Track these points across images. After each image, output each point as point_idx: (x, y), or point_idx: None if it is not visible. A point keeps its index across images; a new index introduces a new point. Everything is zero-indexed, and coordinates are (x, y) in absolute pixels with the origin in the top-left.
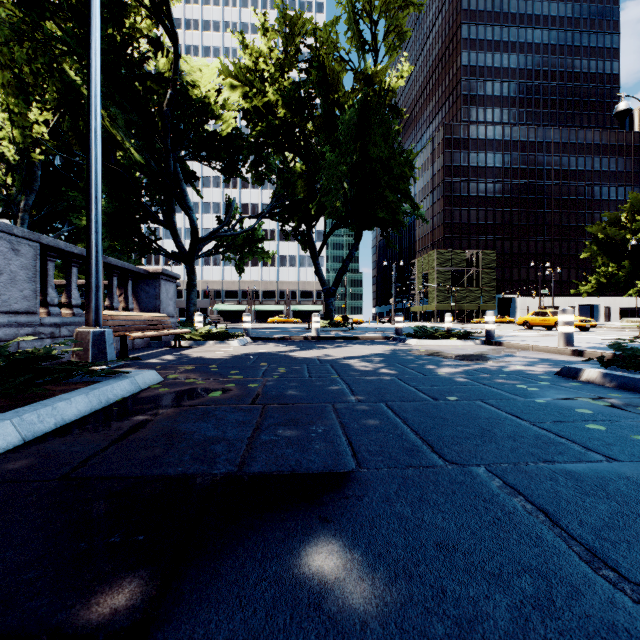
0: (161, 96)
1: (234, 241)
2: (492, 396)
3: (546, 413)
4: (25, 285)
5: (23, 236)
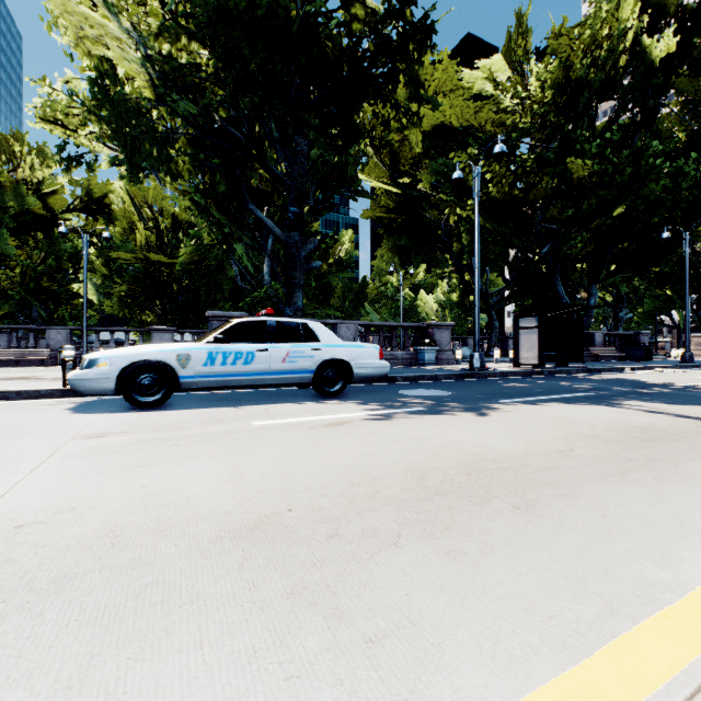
0: None
1: None
2: None
3: None
4: None
5: None
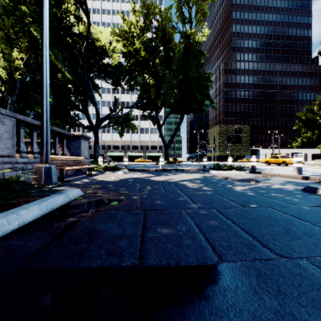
0: (81, 45)
1: (118, 120)
2: (275, 204)
3: (315, 216)
4: (7, 141)
5: (6, 114)
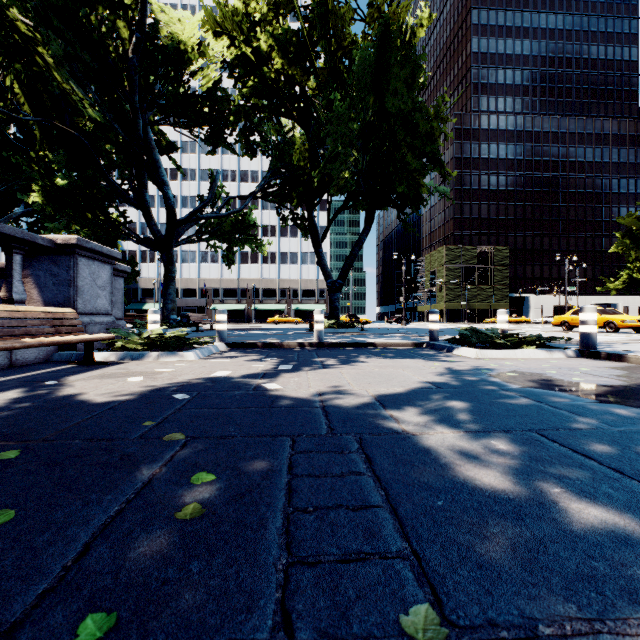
0: (126, 41)
1: (222, 226)
2: None
3: None
4: None
5: None
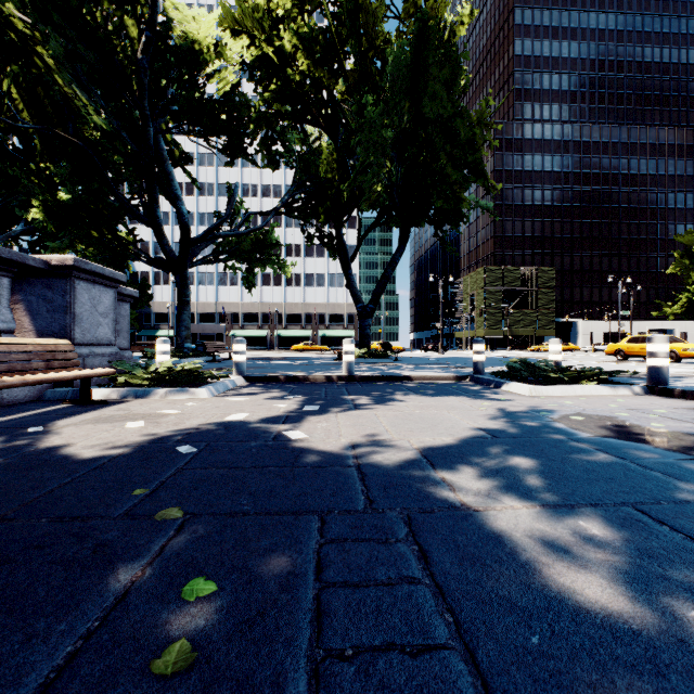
0: (135, 40)
1: (241, 245)
2: None
3: None
4: None
5: None
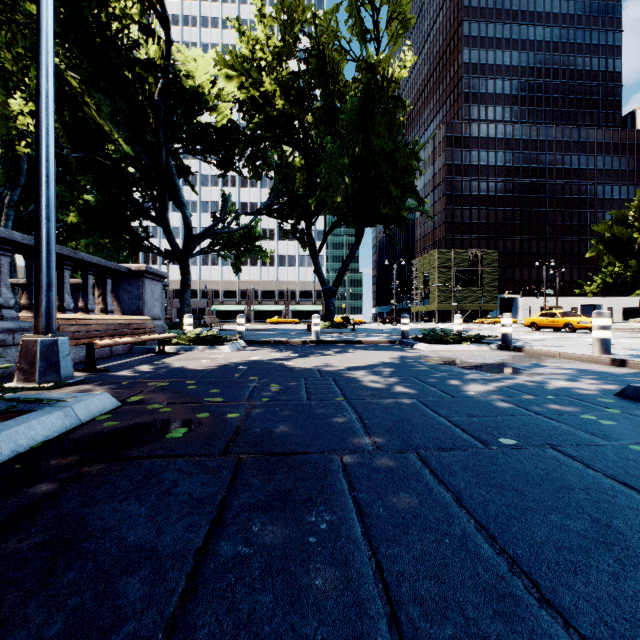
0: (152, 85)
1: (230, 239)
2: (561, 437)
3: None
4: None
5: None
